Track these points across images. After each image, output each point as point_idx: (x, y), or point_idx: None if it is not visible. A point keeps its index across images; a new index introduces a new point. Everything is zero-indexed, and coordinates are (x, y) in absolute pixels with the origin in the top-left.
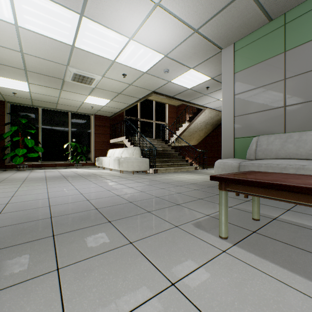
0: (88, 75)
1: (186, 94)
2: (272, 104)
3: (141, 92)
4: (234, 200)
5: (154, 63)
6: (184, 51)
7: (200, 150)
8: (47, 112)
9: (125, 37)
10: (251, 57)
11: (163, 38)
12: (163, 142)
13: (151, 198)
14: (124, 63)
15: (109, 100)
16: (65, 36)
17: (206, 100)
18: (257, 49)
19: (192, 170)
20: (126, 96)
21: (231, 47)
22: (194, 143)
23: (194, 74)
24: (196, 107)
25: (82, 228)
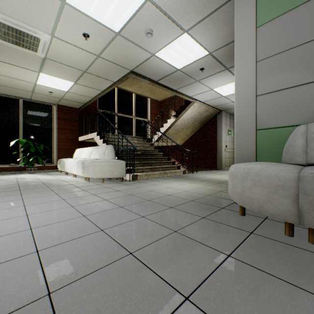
0: (26, 30)
1: (174, 79)
2: None
3: (114, 72)
4: (301, 255)
5: (130, 13)
6: None
7: (189, 150)
8: None
9: None
10: None
11: None
12: (145, 141)
13: (116, 259)
14: (81, 9)
15: (72, 82)
16: None
17: (198, 89)
18: None
19: (180, 175)
20: (95, 77)
21: None
22: (180, 143)
23: (188, 43)
24: (185, 98)
25: None
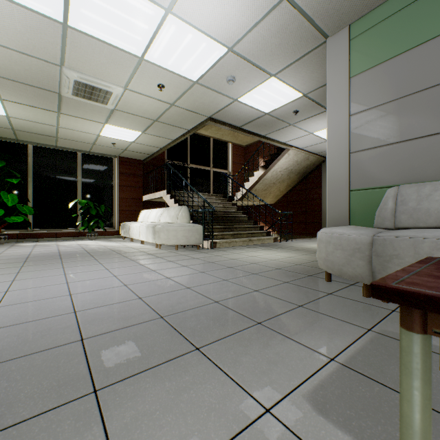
0: (100, 86)
1: (262, 124)
2: (425, 127)
3: (189, 119)
4: (366, 308)
5: (210, 63)
6: (261, 40)
7: (281, 212)
8: (41, 152)
9: (158, 7)
10: (382, 46)
11: (227, 10)
12: (225, 199)
13: (205, 304)
14: (159, 63)
15: (139, 132)
16: (46, 2)
17: (292, 133)
18: (393, 31)
19: (270, 243)
20: (167, 125)
21: (345, 32)
22: (271, 201)
23: (277, 86)
24: (276, 145)
25: (6, 426)
